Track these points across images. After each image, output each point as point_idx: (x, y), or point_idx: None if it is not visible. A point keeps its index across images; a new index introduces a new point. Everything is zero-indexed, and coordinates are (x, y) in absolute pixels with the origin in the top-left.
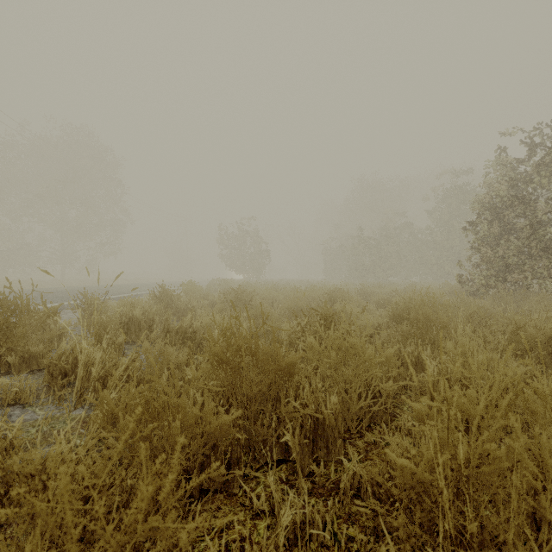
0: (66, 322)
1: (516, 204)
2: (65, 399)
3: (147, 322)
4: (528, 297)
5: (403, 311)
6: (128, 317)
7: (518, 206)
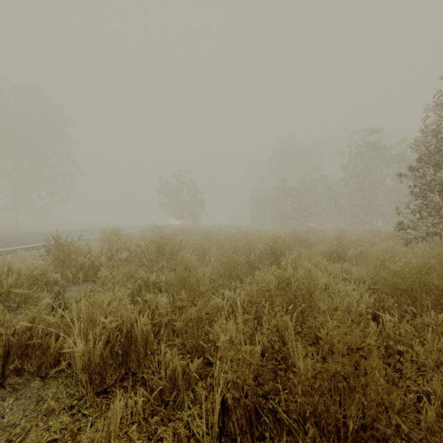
0: None
1: None
2: None
3: None
4: None
5: (412, 284)
6: None
7: None
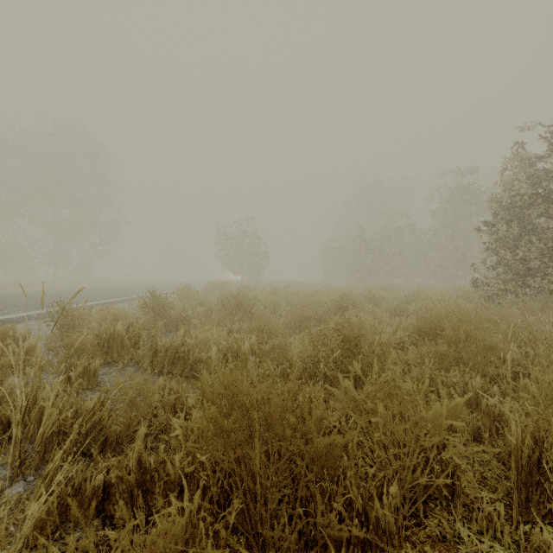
0: (32, 340)
1: (538, 203)
2: (3, 465)
3: (132, 338)
4: (552, 303)
5: (430, 325)
6: (109, 333)
7: (541, 205)
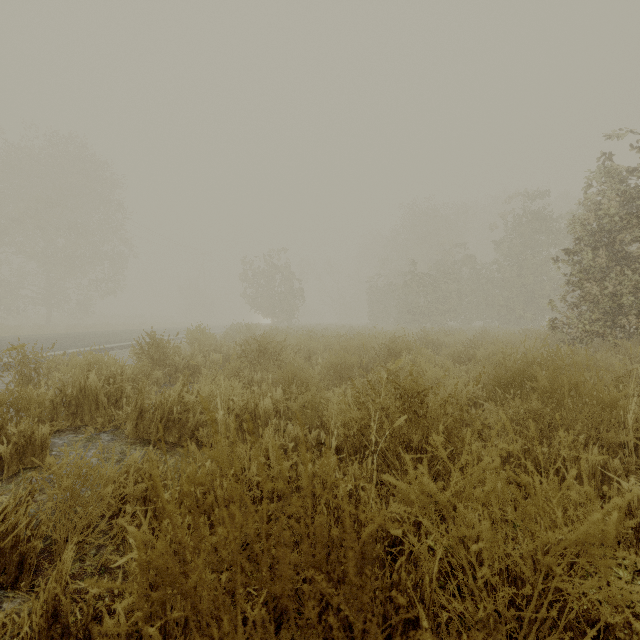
0: None
1: (632, 225)
2: None
3: (113, 393)
4: None
5: (513, 374)
6: (79, 387)
7: (635, 227)
